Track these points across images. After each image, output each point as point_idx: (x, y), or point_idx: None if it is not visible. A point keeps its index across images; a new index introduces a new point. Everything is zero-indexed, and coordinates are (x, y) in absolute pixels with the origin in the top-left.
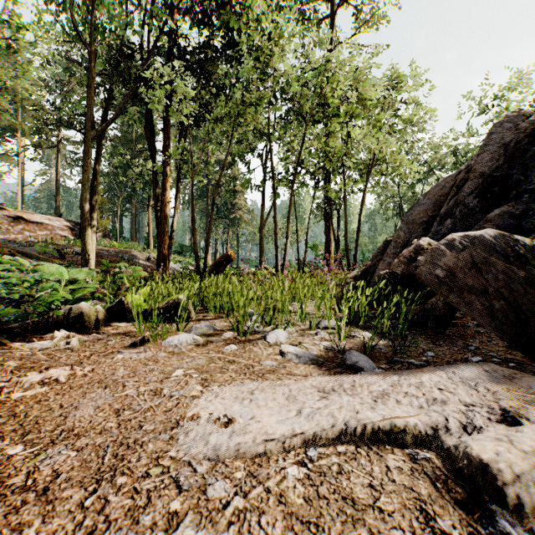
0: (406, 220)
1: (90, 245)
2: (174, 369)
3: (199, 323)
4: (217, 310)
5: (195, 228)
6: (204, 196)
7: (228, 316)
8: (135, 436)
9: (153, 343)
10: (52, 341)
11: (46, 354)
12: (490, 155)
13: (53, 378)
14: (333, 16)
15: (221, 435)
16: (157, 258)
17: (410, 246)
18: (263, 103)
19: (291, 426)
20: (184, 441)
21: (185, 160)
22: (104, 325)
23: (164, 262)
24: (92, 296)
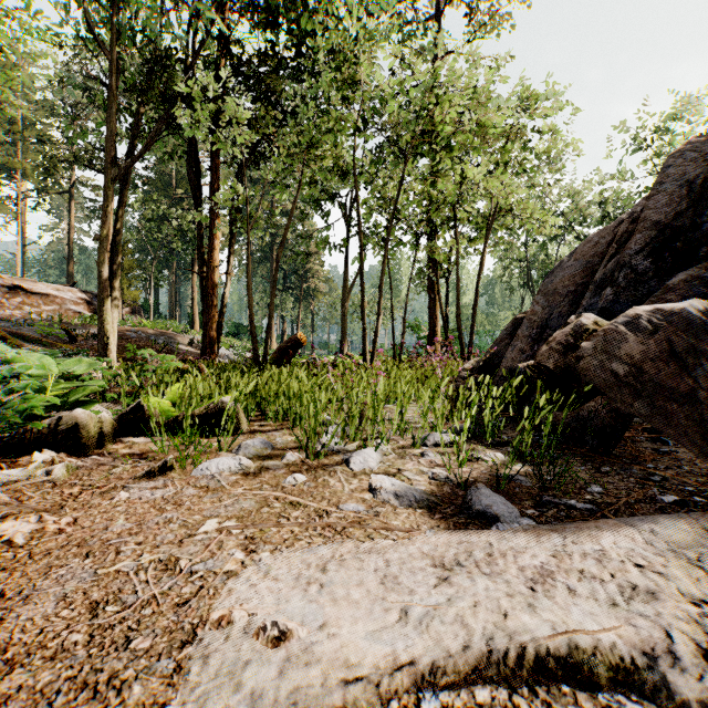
0: (545, 289)
1: (110, 324)
2: (204, 518)
3: (252, 438)
4: (280, 417)
5: (252, 301)
6: (267, 258)
7: (295, 426)
8: (113, 666)
9: (179, 472)
10: (27, 469)
11: (12, 491)
12: (666, 198)
13: (5, 538)
14: (440, 17)
15: (266, 669)
16: (202, 342)
17: (563, 326)
18: (346, 129)
19: (390, 644)
20: (198, 680)
21: (238, 208)
22: (111, 442)
23: (211, 348)
24: (102, 396)
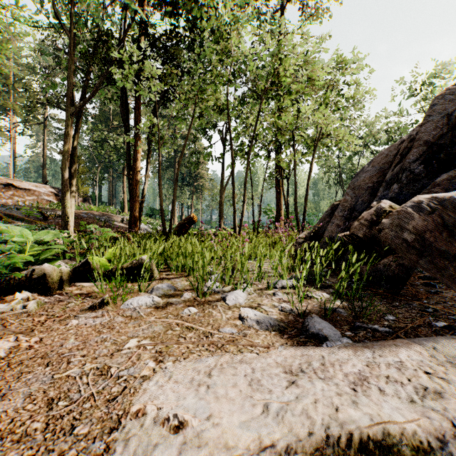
0: (352, 185)
1: (69, 208)
2: (128, 338)
3: (161, 283)
4: (180, 269)
5: (161, 193)
6: (171, 166)
7: (189, 275)
8: (61, 447)
9: (112, 306)
10: (10, 304)
11: (0, 319)
12: (433, 125)
13: None
14: (283, 10)
15: (169, 450)
16: (129, 220)
17: (368, 208)
18: (223, 81)
19: (257, 430)
20: None
21: (152, 133)
22: (68, 285)
23: (135, 224)
24: (63, 255)
